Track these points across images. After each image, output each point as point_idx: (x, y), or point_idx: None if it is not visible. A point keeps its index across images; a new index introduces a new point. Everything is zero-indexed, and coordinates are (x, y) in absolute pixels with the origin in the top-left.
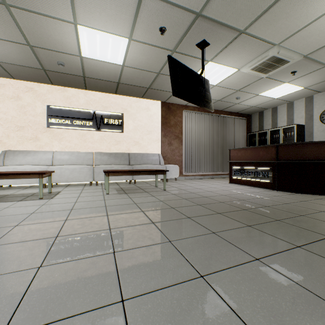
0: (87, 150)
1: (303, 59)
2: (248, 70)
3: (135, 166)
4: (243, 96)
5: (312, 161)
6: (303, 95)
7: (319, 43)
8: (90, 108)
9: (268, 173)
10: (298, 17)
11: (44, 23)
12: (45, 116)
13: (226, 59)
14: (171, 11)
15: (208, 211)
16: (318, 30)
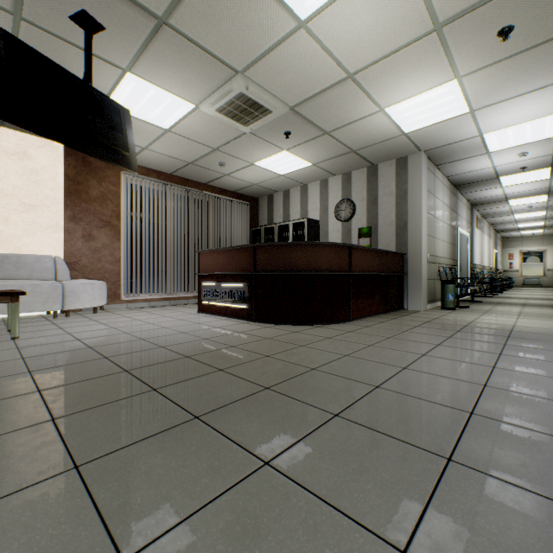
0: None
1: (292, 113)
2: (212, 112)
3: None
4: (230, 162)
5: (295, 272)
6: (316, 176)
7: (302, 91)
8: None
9: (245, 293)
10: (251, 25)
11: None
12: None
13: (160, 75)
14: None
15: (18, 388)
16: (292, 65)
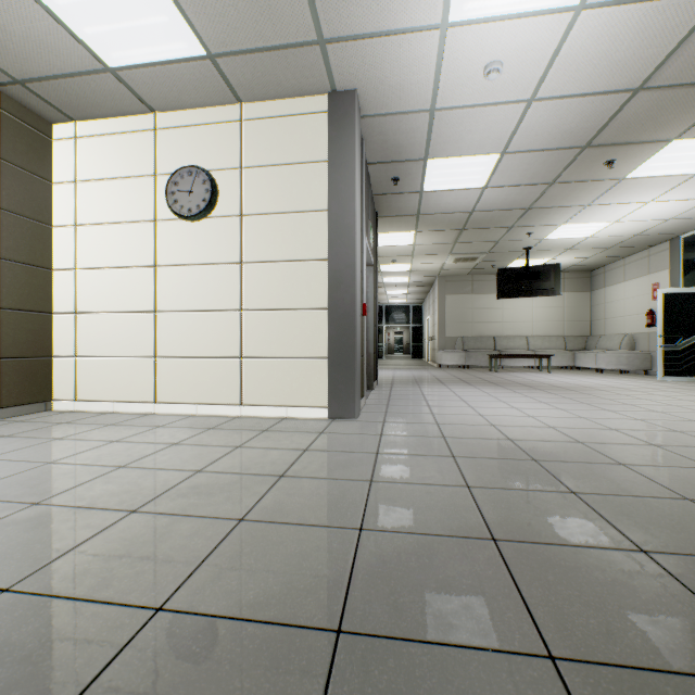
0: None
1: None
2: None
3: None
4: None
5: None
6: None
7: None
8: None
9: None
10: None
11: None
12: None
13: None
14: None
15: None
16: None
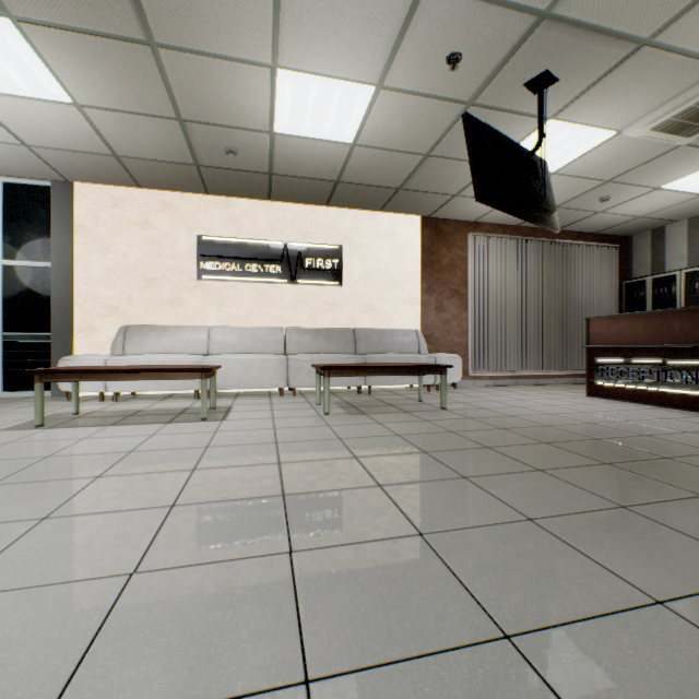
0: (271, 323)
1: None
2: (642, 132)
3: (371, 357)
4: (618, 193)
5: None
6: None
7: None
8: (276, 237)
9: (698, 374)
10: None
11: (215, 73)
12: (195, 257)
13: (591, 110)
14: (480, 15)
15: (576, 458)
16: None
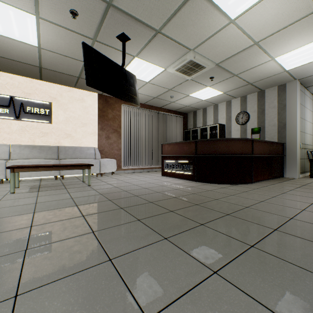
0: (2, 141)
1: (216, 66)
2: (173, 71)
3: (63, 161)
4: (176, 95)
5: (220, 155)
6: (224, 99)
7: (225, 54)
8: (5, 93)
9: (190, 166)
10: (203, 26)
11: None
12: None
13: (150, 56)
14: None
15: (112, 206)
16: (222, 42)
